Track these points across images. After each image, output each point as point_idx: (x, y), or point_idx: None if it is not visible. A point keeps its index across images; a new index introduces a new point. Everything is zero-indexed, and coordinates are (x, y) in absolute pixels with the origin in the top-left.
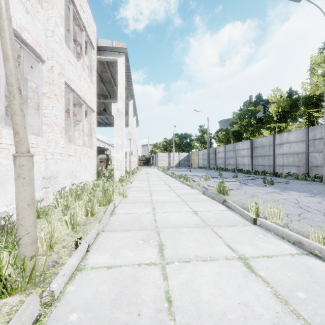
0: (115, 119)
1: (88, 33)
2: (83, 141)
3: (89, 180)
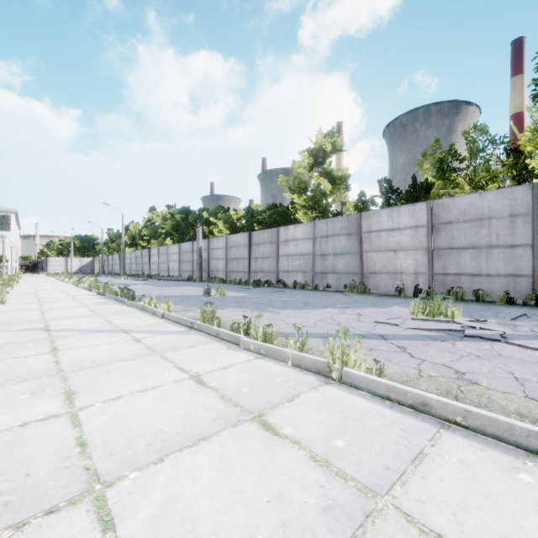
0: (9, 246)
1: None
2: None
3: None
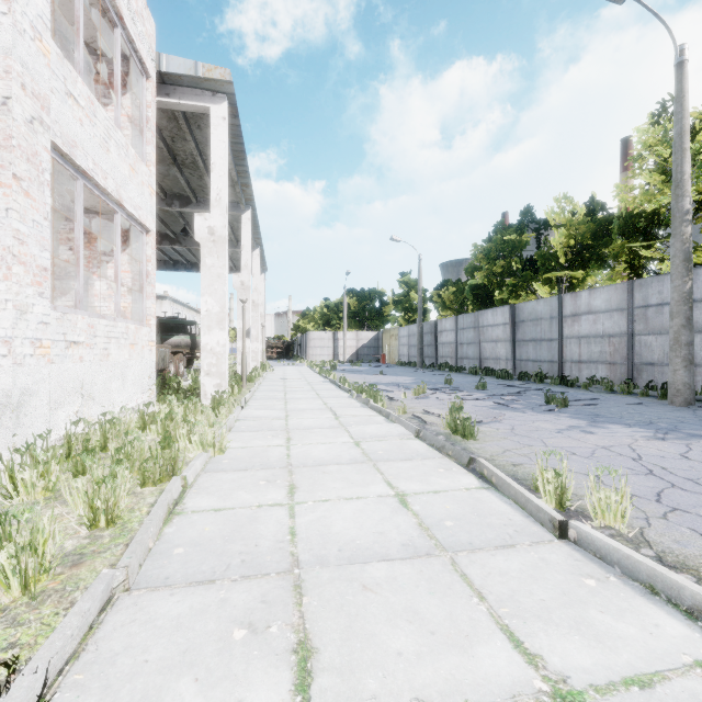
0: (203, 251)
1: (130, 34)
2: (116, 306)
3: (133, 402)
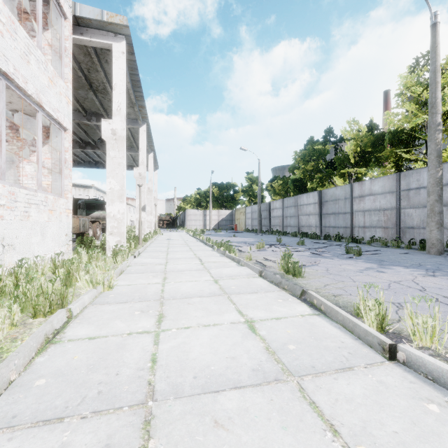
0: (107, 146)
1: None
2: (37, 181)
3: (52, 252)
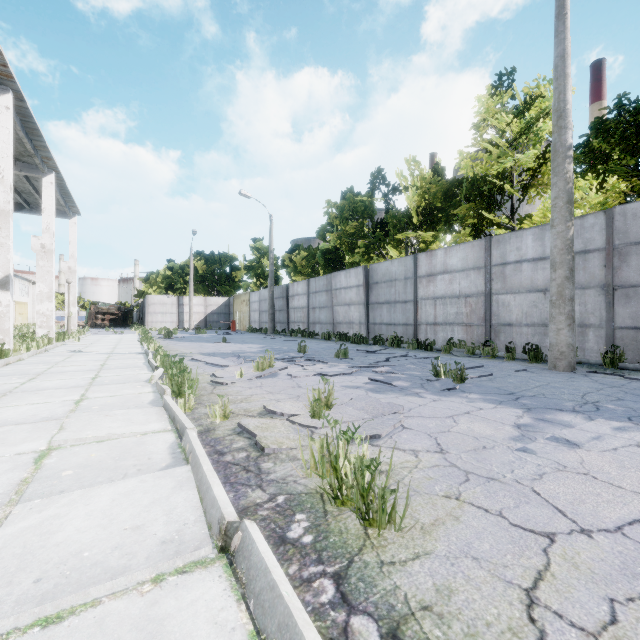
0: None
1: None
2: None
3: None
